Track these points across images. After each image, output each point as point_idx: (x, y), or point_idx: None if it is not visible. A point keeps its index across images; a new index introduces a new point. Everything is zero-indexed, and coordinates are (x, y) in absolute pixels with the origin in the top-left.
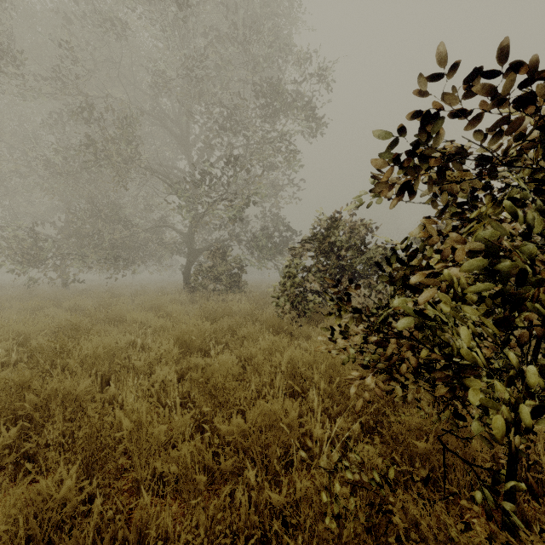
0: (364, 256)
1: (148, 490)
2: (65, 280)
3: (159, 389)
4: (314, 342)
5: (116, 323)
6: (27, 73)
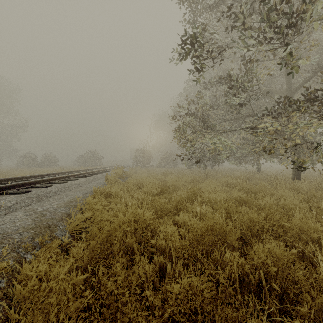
0: None
1: None
2: None
3: None
4: None
5: None
6: None
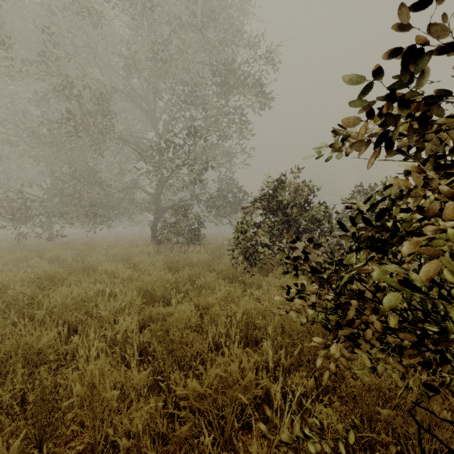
0: (308, 214)
1: (103, 451)
2: (50, 234)
3: (122, 338)
4: (265, 291)
5: (90, 272)
6: (18, 57)
